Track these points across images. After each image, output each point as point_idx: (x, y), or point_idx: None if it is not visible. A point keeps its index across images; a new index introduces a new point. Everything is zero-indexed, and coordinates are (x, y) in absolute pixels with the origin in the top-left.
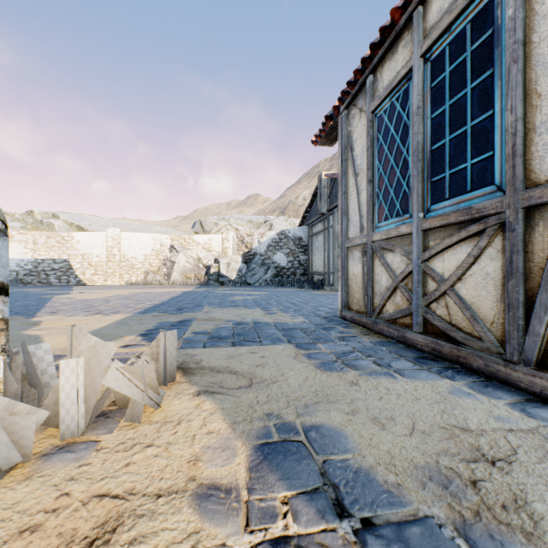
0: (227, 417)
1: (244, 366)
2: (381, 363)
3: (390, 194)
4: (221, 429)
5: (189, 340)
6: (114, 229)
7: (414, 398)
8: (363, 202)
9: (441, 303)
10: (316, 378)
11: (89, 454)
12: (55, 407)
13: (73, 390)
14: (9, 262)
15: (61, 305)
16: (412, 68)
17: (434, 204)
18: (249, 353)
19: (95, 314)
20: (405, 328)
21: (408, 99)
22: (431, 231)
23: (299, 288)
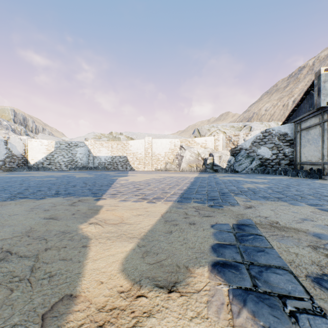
0: None
1: None
2: None
3: None
4: None
5: None
6: (148, 138)
7: None
8: None
9: None
10: None
11: None
12: None
13: None
14: (101, 158)
15: (120, 186)
16: None
17: None
18: None
19: (142, 200)
20: None
21: None
22: None
23: (290, 177)
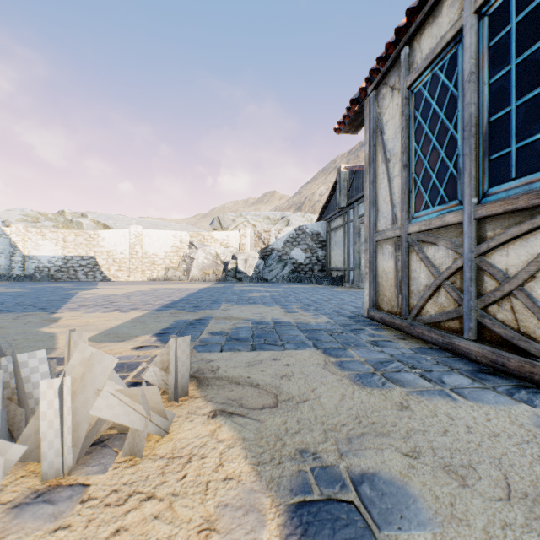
0: (249, 453)
1: (267, 376)
2: (430, 377)
3: (431, 179)
4: (242, 473)
5: (206, 342)
6: (136, 227)
7: (491, 433)
8: (396, 190)
9: (504, 306)
10: (354, 397)
11: (71, 508)
12: (38, 436)
13: (57, 418)
14: (42, 259)
15: (83, 300)
16: (462, 28)
17: (494, 186)
18: (271, 359)
19: (114, 311)
20: (452, 333)
21: (455, 66)
22: (489, 219)
23: (317, 285)
